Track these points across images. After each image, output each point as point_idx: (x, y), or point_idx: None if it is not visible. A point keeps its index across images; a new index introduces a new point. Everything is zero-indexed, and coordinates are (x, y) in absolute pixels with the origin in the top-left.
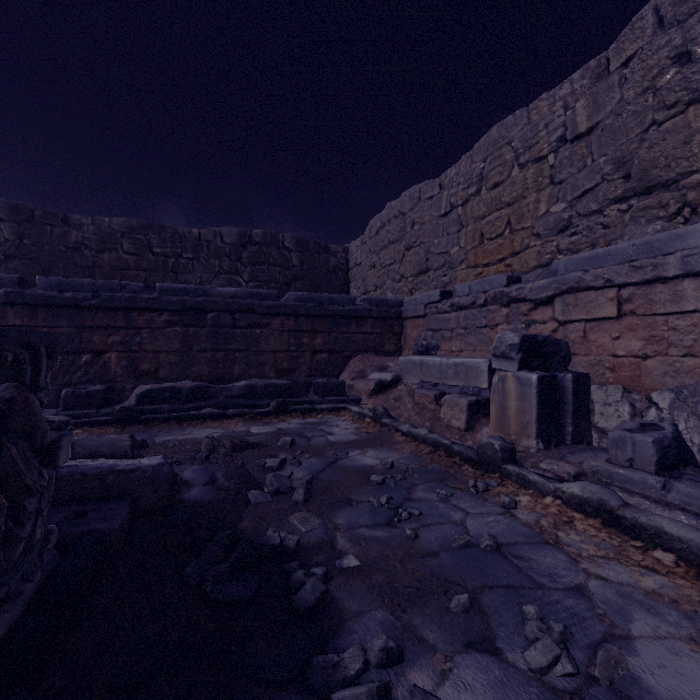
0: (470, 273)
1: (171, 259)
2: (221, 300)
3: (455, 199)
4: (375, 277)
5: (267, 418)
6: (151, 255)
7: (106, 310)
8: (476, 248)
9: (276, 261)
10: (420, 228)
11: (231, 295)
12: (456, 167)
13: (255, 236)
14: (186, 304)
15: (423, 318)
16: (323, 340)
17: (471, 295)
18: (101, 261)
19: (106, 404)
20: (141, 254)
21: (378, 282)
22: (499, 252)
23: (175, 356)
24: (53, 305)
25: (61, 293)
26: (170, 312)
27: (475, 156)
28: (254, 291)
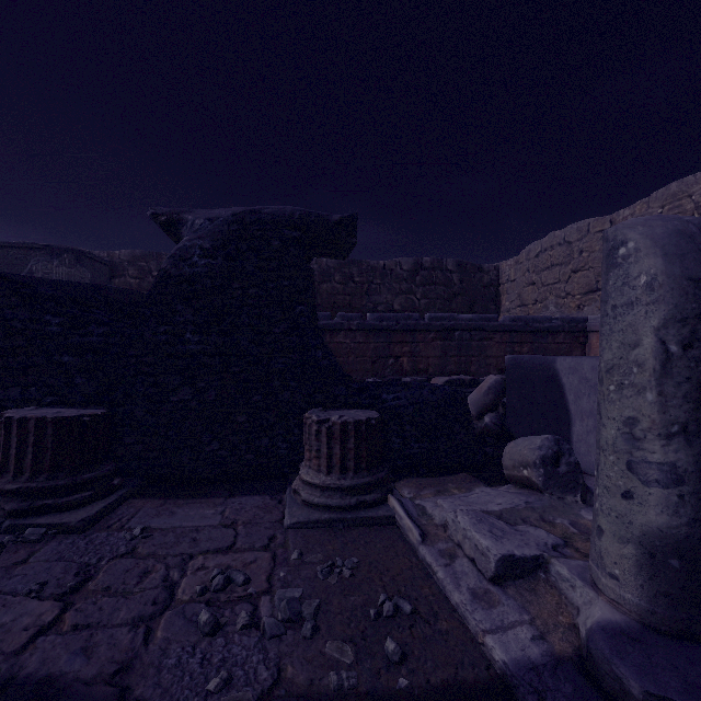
0: None
1: (365, 285)
2: (464, 323)
3: None
4: (535, 293)
5: None
6: (352, 283)
7: (402, 331)
8: None
9: (441, 282)
10: (589, 255)
11: (469, 319)
12: (630, 209)
13: (425, 263)
14: (444, 326)
15: None
16: (528, 349)
17: None
18: (321, 290)
19: None
20: (346, 283)
21: (539, 298)
22: None
23: (437, 359)
24: (376, 330)
25: (381, 323)
26: (434, 332)
27: (652, 203)
28: (483, 316)
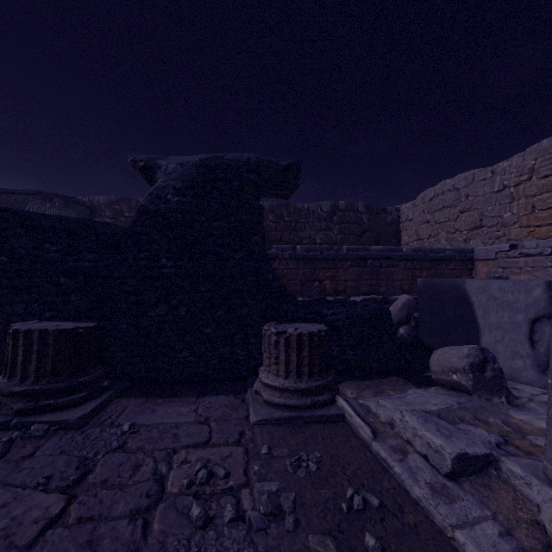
0: (523, 231)
1: (293, 224)
2: (375, 253)
3: (508, 182)
4: (429, 229)
5: None
6: (282, 222)
7: (325, 260)
8: (528, 215)
9: (353, 221)
10: (474, 199)
11: (379, 250)
12: (508, 162)
13: (340, 206)
14: (359, 256)
15: (493, 260)
16: (426, 274)
17: (539, 249)
18: None
19: None
20: (278, 222)
21: (433, 233)
22: (549, 218)
23: (353, 282)
24: (305, 259)
25: (308, 253)
26: (351, 260)
27: (526, 157)
28: (390, 247)
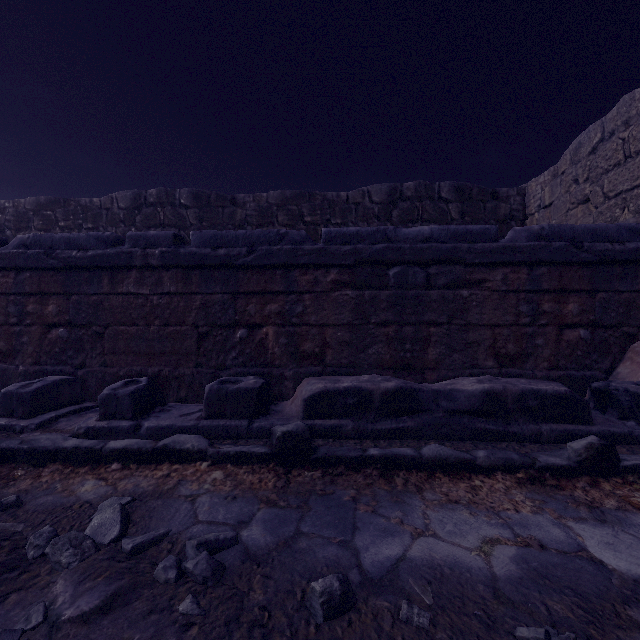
0: None
1: (320, 227)
2: (409, 246)
3: None
4: (590, 215)
5: (571, 484)
6: (302, 225)
7: (262, 269)
8: None
9: (430, 217)
10: None
11: (423, 238)
12: None
13: (406, 191)
14: (360, 255)
15: None
16: (579, 306)
17: None
18: None
19: (261, 410)
20: (293, 224)
21: (599, 221)
22: None
23: (345, 331)
24: (206, 266)
25: (214, 250)
26: (338, 268)
27: None
28: (458, 229)
